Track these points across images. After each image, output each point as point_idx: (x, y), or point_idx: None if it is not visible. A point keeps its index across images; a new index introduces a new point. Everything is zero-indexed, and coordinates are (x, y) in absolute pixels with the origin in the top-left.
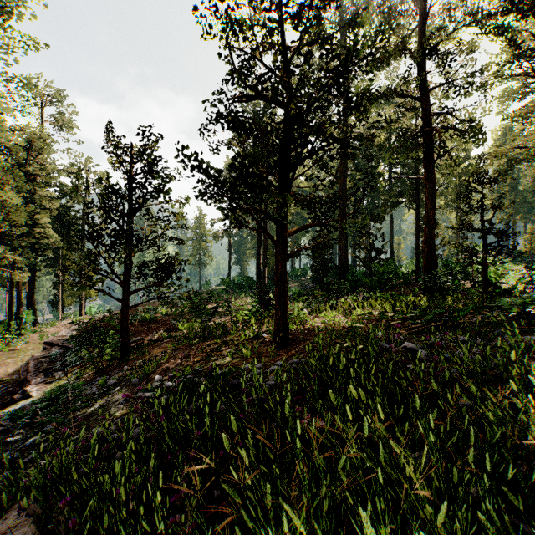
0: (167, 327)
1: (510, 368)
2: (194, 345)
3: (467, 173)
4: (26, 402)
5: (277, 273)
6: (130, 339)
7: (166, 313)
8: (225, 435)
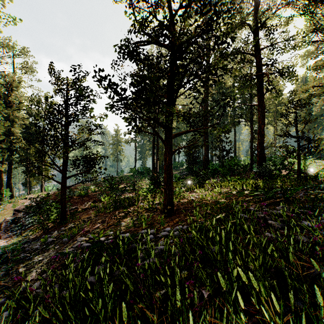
0: (94, 199)
1: None
2: (109, 213)
3: (281, 104)
4: None
5: (166, 164)
6: (69, 208)
7: (95, 190)
8: None
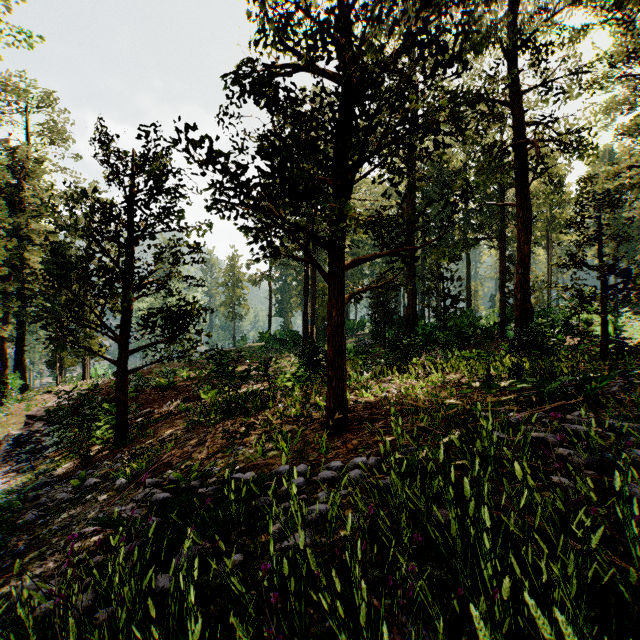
0: (186, 395)
1: None
2: (214, 425)
3: (561, 204)
4: None
5: (331, 324)
6: (135, 413)
7: (188, 376)
8: None
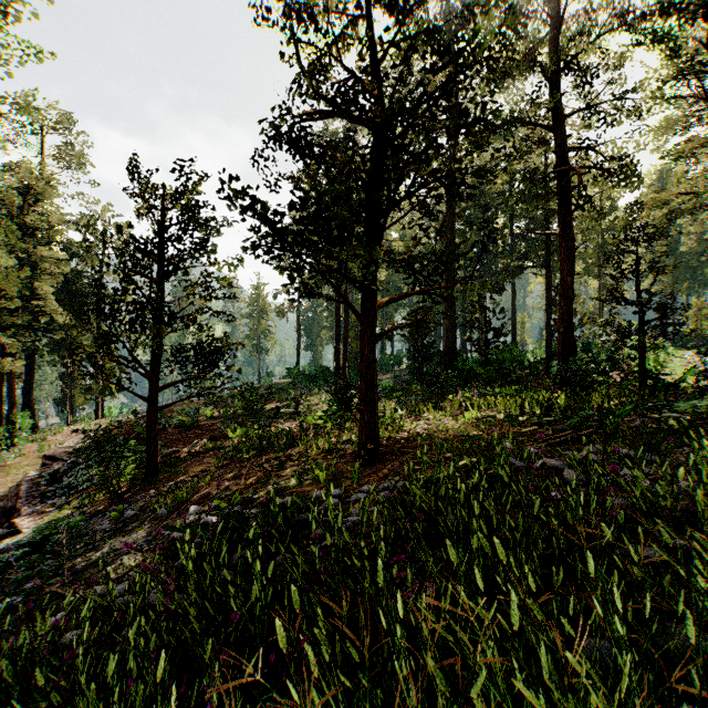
0: (213, 434)
1: None
2: (247, 461)
3: (613, 229)
4: (13, 540)
5: (363, 361)
6: (161, 452)
7: (212, 415)
8: (280, 623)
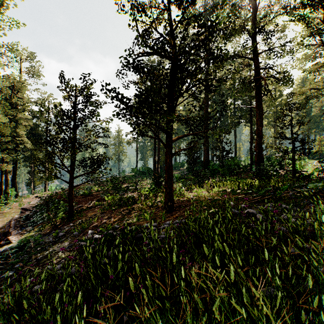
0: (98, 198)
1: (323, 228)
2: (114, 210)
3: (281, 105)
4: (8, 246)
5: (166, 165)
6: (75, 206)
7: (98, 189)
8: (130, 279)
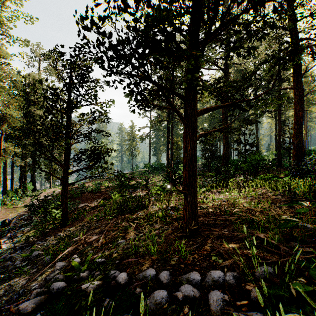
0: (104, 196)
1: None
2: (112, 218)
3: (312, 92)
4: None
5: (186, 155)
6: (77, 206)
7: (108, 185)
8: None
